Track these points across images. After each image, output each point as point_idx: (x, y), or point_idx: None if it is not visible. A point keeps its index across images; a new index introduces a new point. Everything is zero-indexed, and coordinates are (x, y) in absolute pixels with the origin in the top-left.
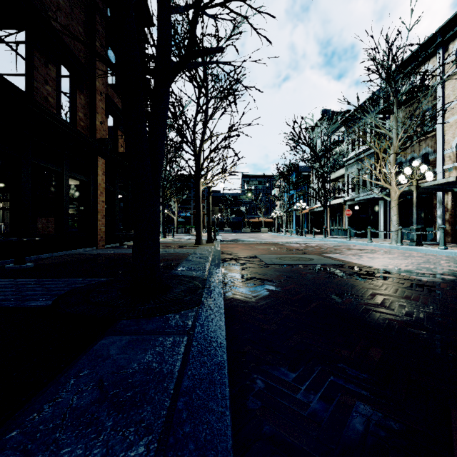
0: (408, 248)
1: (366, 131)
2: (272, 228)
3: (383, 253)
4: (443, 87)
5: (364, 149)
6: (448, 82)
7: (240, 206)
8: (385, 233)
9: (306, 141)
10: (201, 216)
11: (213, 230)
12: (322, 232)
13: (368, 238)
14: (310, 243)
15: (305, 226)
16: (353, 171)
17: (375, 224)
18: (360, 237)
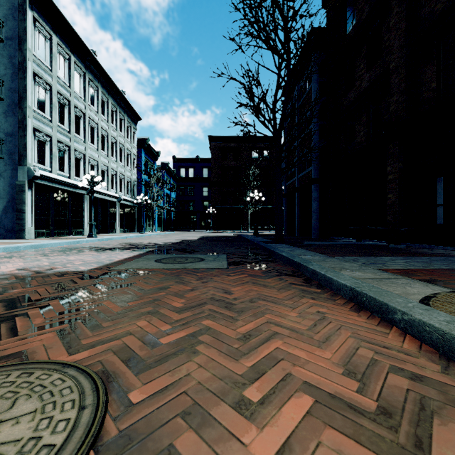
0: None
1: None
2: None
3: None
4: None
5: None
6: None
7: None
8: None
9: None
10: None
11: None
12: None
13: None
14: None
15: None
16: None
17: None
18: None
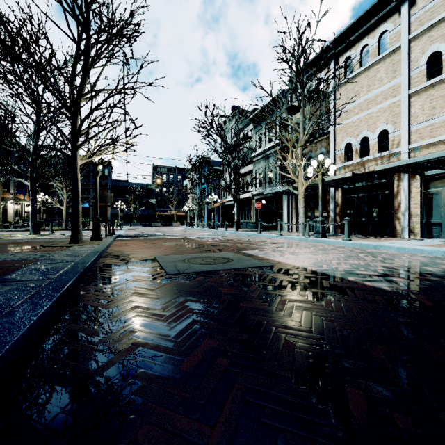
0: (317, 240)
1: (276, 123)
2: (184, 221)
3: (299, 247)
4: (335, 95)
5: (270, 146)
6: (339, 91)
7: (151, 198)
8: (288, 226)
9: (218, 130)
10: (79, 203)
11: (116, 224)
12: (232, 225)
13: (278, 231)
14: (223, 236)
15: (216, 219)
16: (260, 167)
17: (280, 217)
18: (267, 230)
